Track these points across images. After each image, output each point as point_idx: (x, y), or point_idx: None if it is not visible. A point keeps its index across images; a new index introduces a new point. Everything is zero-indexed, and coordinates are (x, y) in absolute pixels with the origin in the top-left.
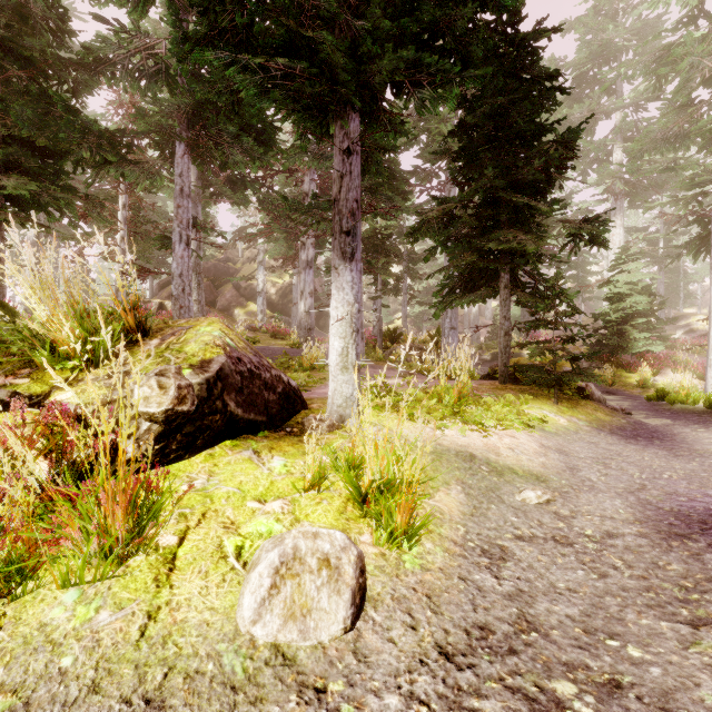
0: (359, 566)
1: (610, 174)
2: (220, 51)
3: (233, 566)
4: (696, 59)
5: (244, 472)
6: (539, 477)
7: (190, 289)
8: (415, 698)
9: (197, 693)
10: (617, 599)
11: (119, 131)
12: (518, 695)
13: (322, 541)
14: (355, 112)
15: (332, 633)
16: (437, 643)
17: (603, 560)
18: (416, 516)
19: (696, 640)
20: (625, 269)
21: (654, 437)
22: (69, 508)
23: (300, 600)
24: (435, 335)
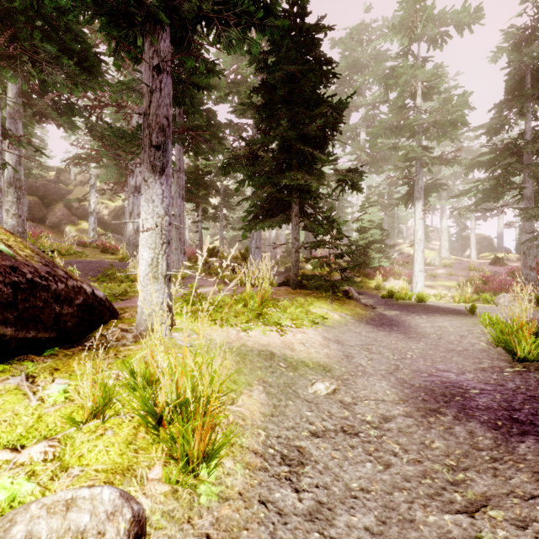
0: (134, 533)
1: (359, 147)
2: None
3: None
4: (408, 78)
5: None
6: (325, 367)
7: None
8: None
9: None
10: (404, 492)
11: None
12: None
13: (78, 512)
14: (165, 33)
15: None
16: None
17: (384, 447)
18: (216, 433)
19: (477, 533)
20: (368, 212)
21: (393, 325)
22: None
23: None
24: (244, 253)
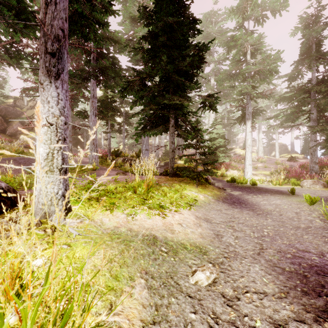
0: None
1: (210, 88)
2: None
3: None
4: (243, 41)
5: None
6: (201, 249)
7: None
8: None
9: None
10: None
11: None
12: None
13: None
14: None
15: None
16: None
17: None
18: None
19: None
20: (216, 128)
21: (241, 202)
22: None
23: None
24: (138, 153)
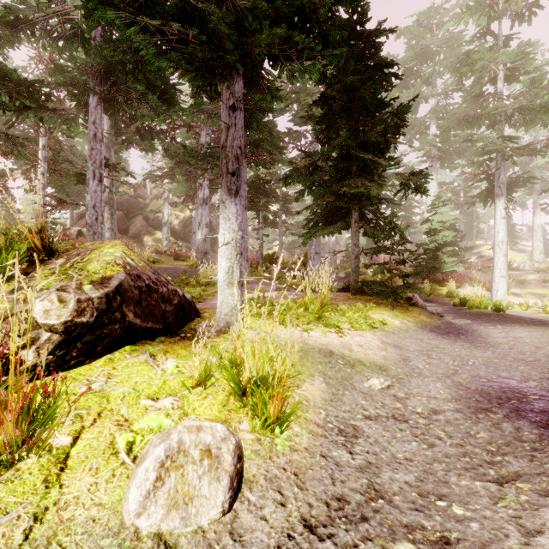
0: (237, 453)
1: (428, 142)
2: (121, 11)
3: (123, 461)
4: (486, 63)
5: (139, 373)
6: (381, 367)
7: (103, 218)
8: None
9: None
10: (443, 464)
11: (37, 82)
12: None
13: (204, 433)
14: (239, 76)
15: (211, 517)
16: (303, 517)
17: (430, 432)
18: (286, 405)
19: (502, 495)
20: (438, 212)
21: (460, 333)
22: None
23: (183, 489)
24: (304, 258)
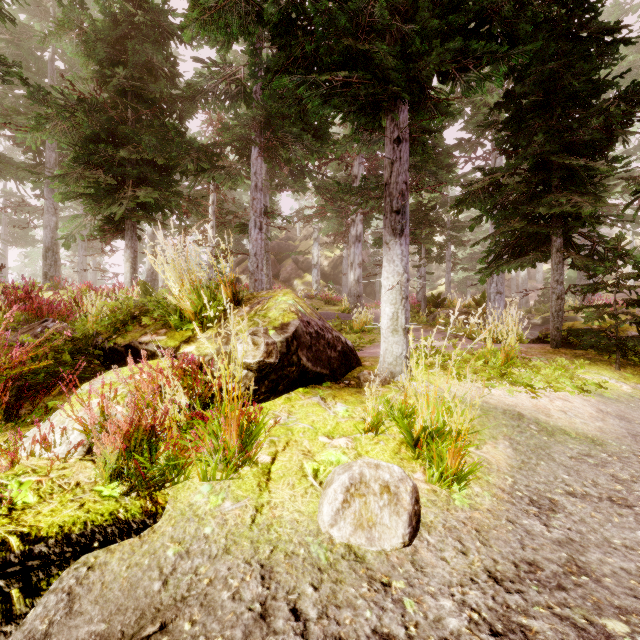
0: (414, 496)
1: None
2: (294, 76)
3: (312, 483)
4: None
5: (315, 413)
6: (594, 441)
7: (262, 266)
8: (467, 605)
9: (294, 567)
10: None
11: (211, 145)
12: (566, 623)
13: (382, 471)
14: (404, 105)
15: (393, 544)
16: (486, 568)
17: None
18: (464, 462)
19: None
20: None
21: None
22: (202, 427)
23: (367, 514)
24: (480, 300)
